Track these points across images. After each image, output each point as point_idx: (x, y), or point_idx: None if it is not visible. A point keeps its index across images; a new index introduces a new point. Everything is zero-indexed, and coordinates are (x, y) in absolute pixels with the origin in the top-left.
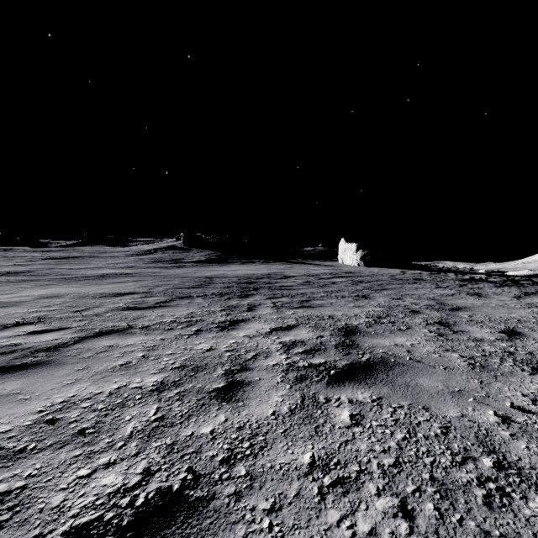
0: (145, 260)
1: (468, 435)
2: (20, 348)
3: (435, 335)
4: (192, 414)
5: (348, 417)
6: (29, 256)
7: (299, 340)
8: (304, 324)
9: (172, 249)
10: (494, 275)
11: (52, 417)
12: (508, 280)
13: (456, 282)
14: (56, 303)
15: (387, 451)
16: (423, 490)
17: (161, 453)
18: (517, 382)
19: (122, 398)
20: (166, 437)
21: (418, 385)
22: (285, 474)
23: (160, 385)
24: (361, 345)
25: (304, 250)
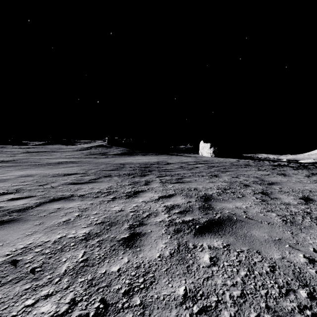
0: (85, 153)
1: (288, 272)
2: (2, 210)
3: (260, 201)
4: (106, 257)
5: (208, 259)
6: (16, 151)
7: (176, 204)
8: (179, 194)
9: (101, 146)
10: (292, 162)
11: (14, 259)
12: (301, 165)
13: (269, 166)
14: (29, 180)
15: (235, 285)
16: (262, 316)
17: (84, 287)
18: (315, 233)
19: (62, 245)
20: (88, 274)
21: (252, 235)
22: (167, 303)
23: (87, 235)
24: (214, 207)
25: (179, 147)
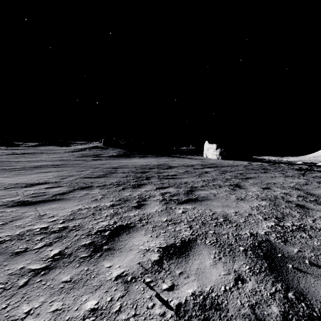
0: (76, 155)
1: None
2: None
3: None
4: None
5: None
6: None
7: (210, 295)
8: (202, 238)
9: (96, 148)
10: (312, 165)
11: None
12: None
13: (294, 171)
14: None
15: None
16: None
17: None
18: None
19: None
20: None
21: None
22: None
23: None
24: None
25: (181, 148)
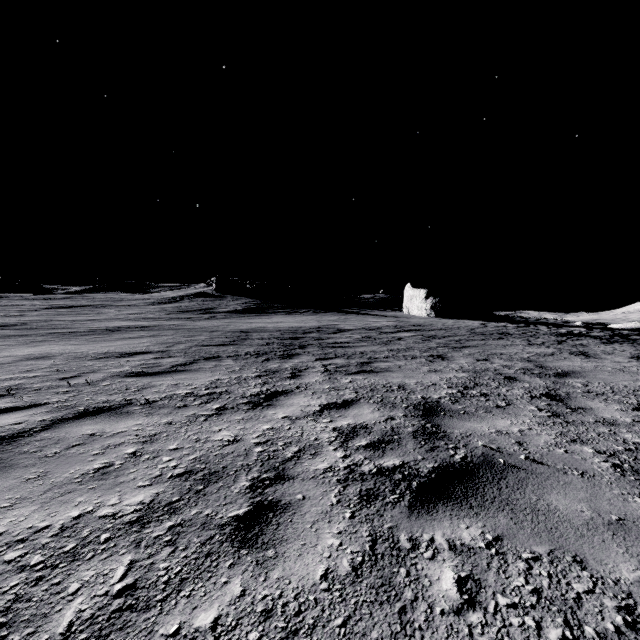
0: (168, 309)
1: None
2: None
3: (548, 416)
4: (187, 579)
5: (454, 585)
6: (27, 305)
7: (361, 424)
8: (367, 399)
9: (202, 296)
10: (595, 328)
11: None
12: (615, 334)
13: (551, 337)
14: (42, 366)
15: None
16: None
17: None
18: None
19: (77, 538)
20: (130, 639)
21: (551, 509)
22: None
23: (147, 511)
24: (449, 432)
25: (362, 297)
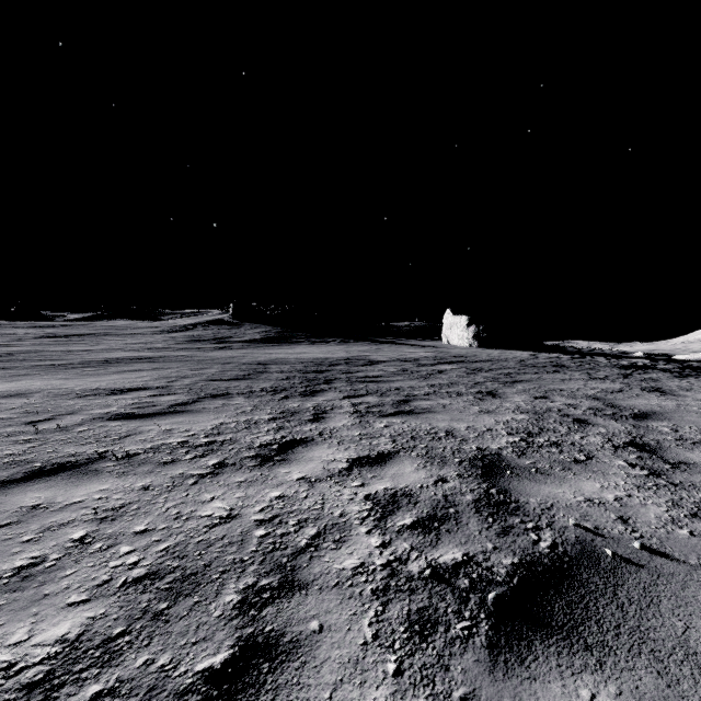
0: (179, 338)
1: None
2: None
3: (645, 475)
4: None
5: None
6: (20, 334)
7: (403, 489)
8: (408, 451)
9: (218, 324)
10: (660, 359)
11: None
12: (686, 367)
13: (613, 370)
14: (12, 406)
15: None
16: None
17: None
18: None
19: None
20: None
21: None
22: None
23: (65, 658)
24: (522, 502)
25: (395, 325)
